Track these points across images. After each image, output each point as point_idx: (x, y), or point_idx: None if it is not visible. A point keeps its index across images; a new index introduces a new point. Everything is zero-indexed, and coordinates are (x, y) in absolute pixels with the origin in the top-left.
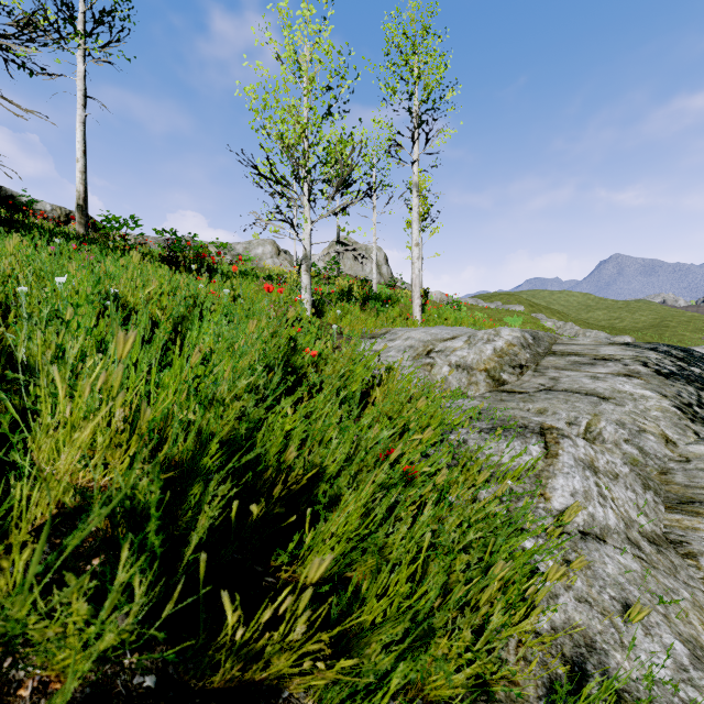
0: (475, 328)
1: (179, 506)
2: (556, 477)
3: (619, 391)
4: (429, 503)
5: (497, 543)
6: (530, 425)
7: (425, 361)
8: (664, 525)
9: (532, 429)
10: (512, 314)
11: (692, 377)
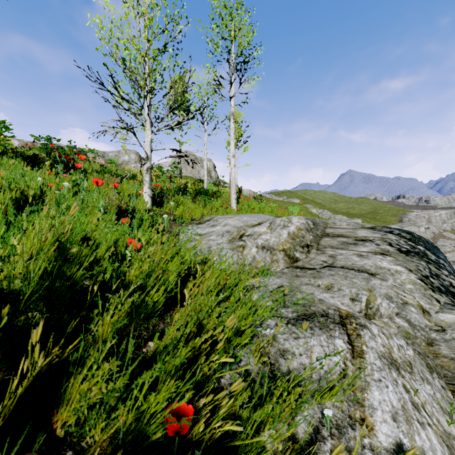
0: (272, 214)
1: None
2: (370, 388)
3: (380, 267)
4: None
5: None
6: (330, 311)
7: (238, 243)
8: None
9: (333, 318)
10: (292, 204)
11: (421, 254)
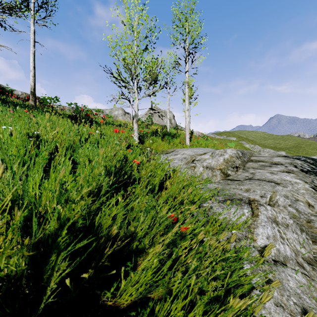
0: (214, 148)
1: (45, 266)
2: (258, 228)
3: (284, 179)
4: (194, 260)
5: (233, 278)
6: (243, 198)
7: (191, 165)
8: (313, 252)
9: (245, 201)
10: (230, 141)
11: None
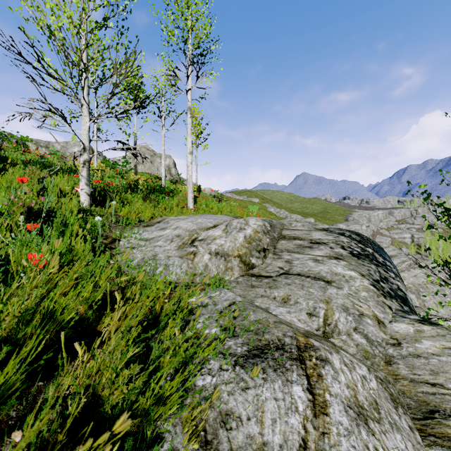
0: (231, 214)
1: None
2: None
3: (336, 273)
4: None
5: None
6: (286, 340)
7: (189, 250)
8: None
9: (290, 352)
10: (252, 203)
11: (370, 256)
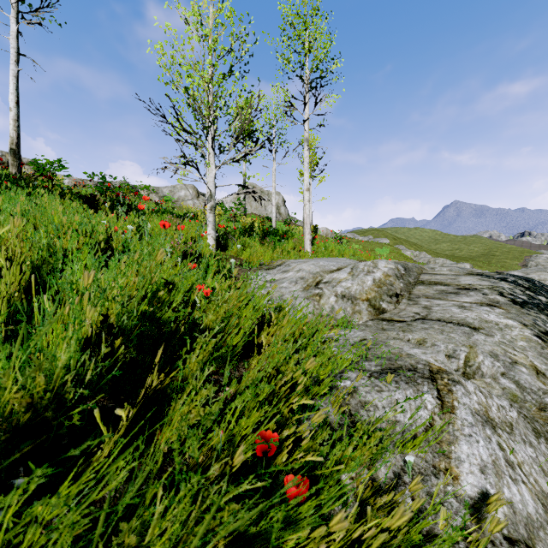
0: (355, 258)
1: None
2: (458, 442)
3: (486, 320)
4: None
5: None
6: (418, 366)
7: (314, 291)
8: None
9: (422, 373)
10: (380, 245)
11: (541, 306)
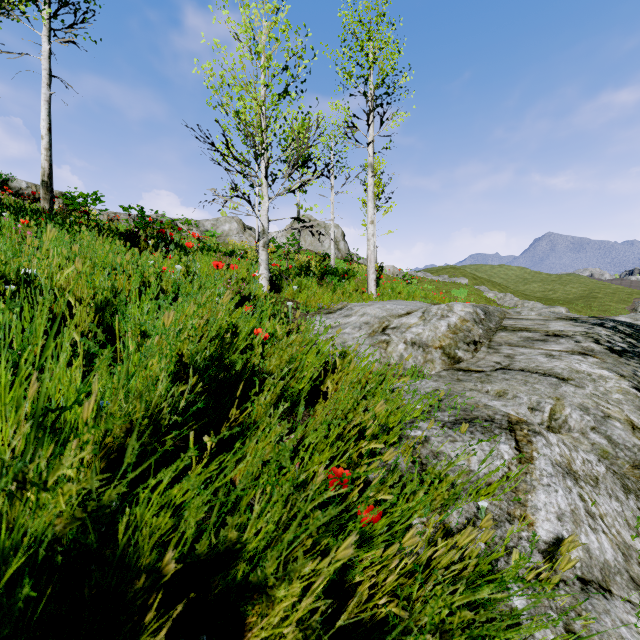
0: (427, 301)
1: None
2: (535, 491)
3: (577, 370)
4: None
5: None
6: (496, 417)
7: (380, 338)
8: None
9: (500, 423)
10: (457, 286)
11: None
